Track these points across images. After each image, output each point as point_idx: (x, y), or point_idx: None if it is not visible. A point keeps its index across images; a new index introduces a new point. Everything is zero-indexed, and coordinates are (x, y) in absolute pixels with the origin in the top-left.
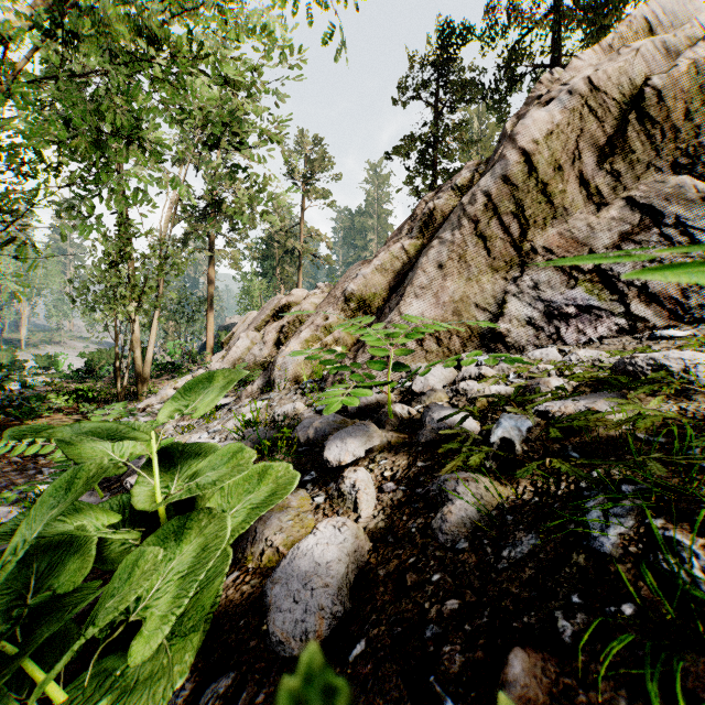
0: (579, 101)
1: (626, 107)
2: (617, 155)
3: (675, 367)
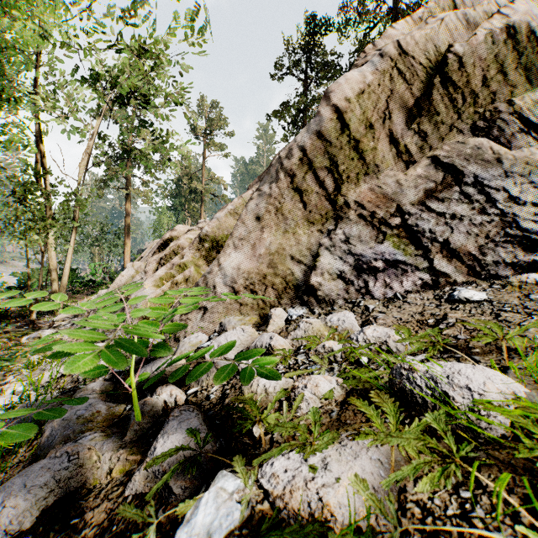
0: (389, 64)
1: (432, 72)
2: (424, 117)
3: (462, 402)
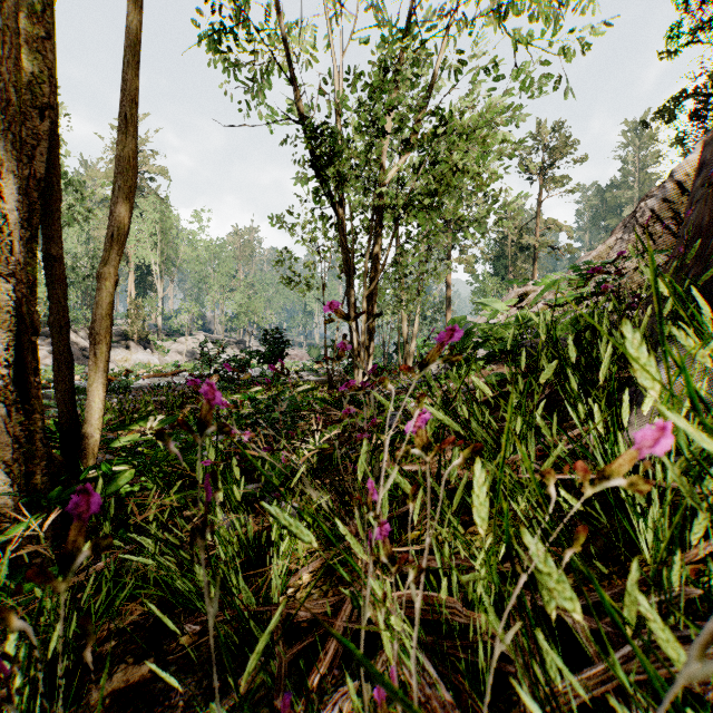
0: None
1: None
2: None
3: None
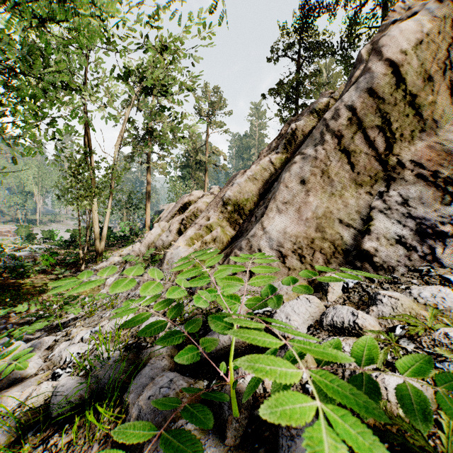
0: (450, 9)
1: None
2: None
3: None
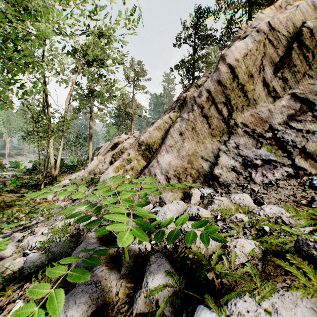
0: (263, 36)
1: (290, 40)
2: (285, 68)
3: None
